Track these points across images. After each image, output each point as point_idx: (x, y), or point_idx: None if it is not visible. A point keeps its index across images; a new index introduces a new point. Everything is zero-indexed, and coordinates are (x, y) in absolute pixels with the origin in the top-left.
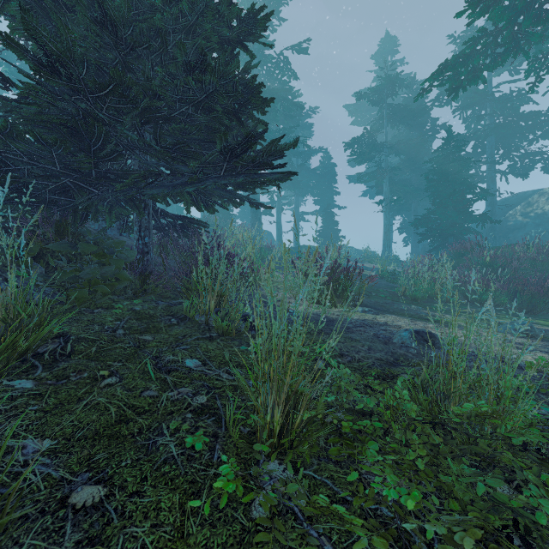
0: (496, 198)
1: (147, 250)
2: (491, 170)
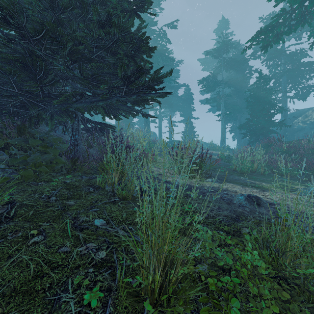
0: (287, 112)
1: (76, 143)
2: (284, 96)
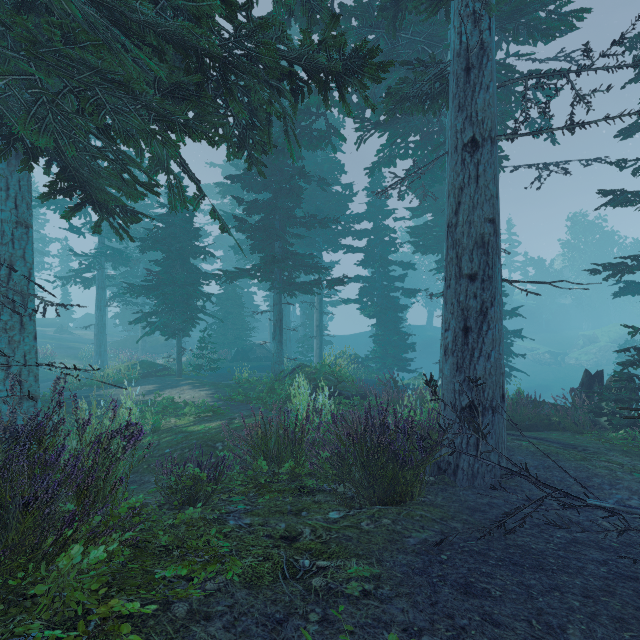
0: None
1: None
2: None
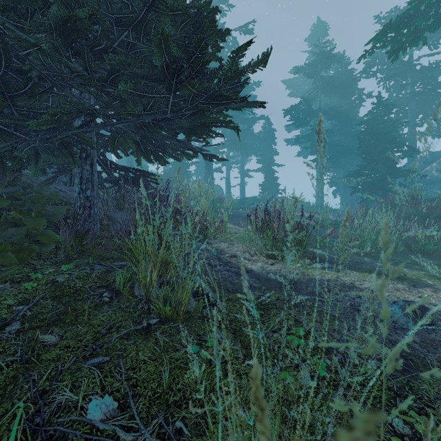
0: (416, 156)
1: (88, 205)
2: (413, 131)
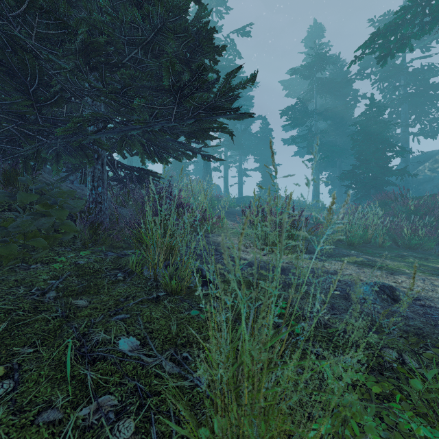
0: (409, 156)
1: (100, 200)
2: (406, 132)
